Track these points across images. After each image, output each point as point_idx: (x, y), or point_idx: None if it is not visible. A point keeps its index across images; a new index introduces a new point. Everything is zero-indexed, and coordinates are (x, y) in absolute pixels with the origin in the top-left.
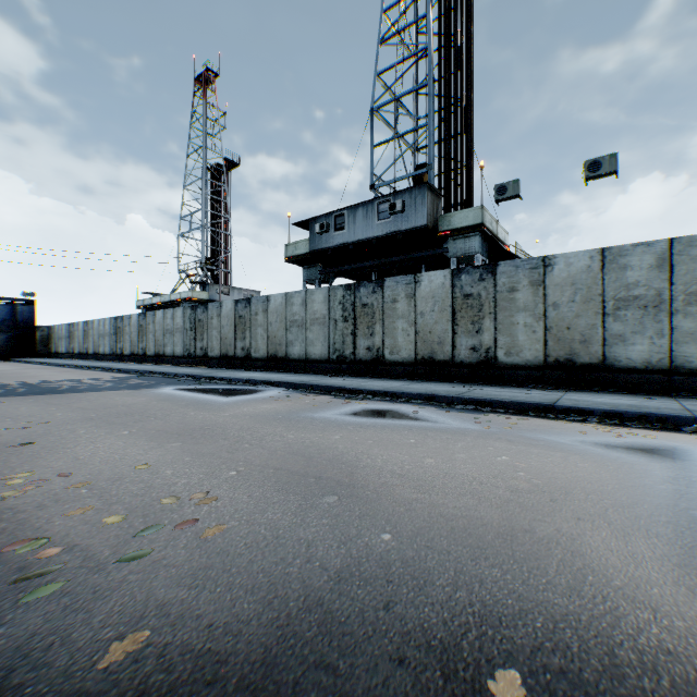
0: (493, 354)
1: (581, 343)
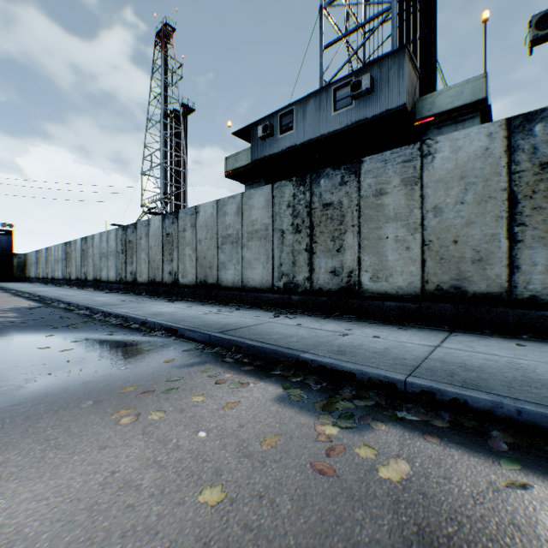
0: None
1: None
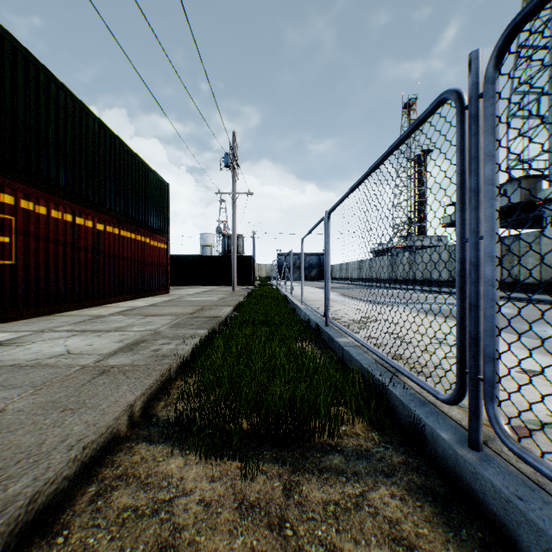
0: (517, 278)
1: None
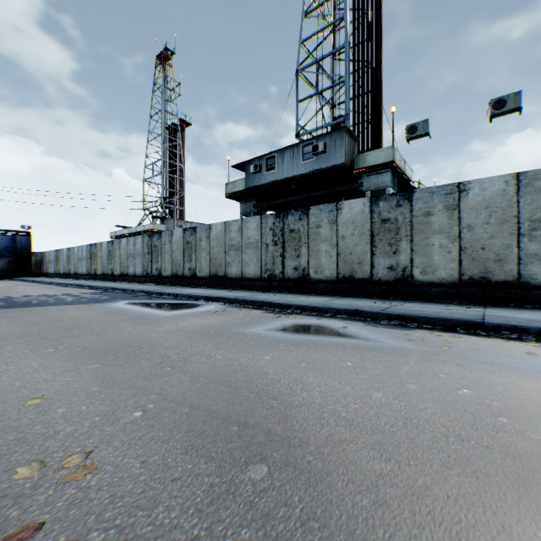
0: (409, 273)
1: (495, 262)
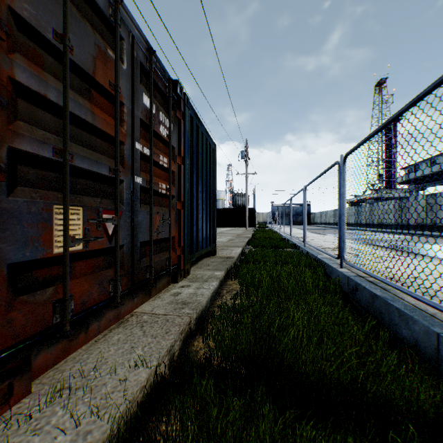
0: (434, 222)
1: None
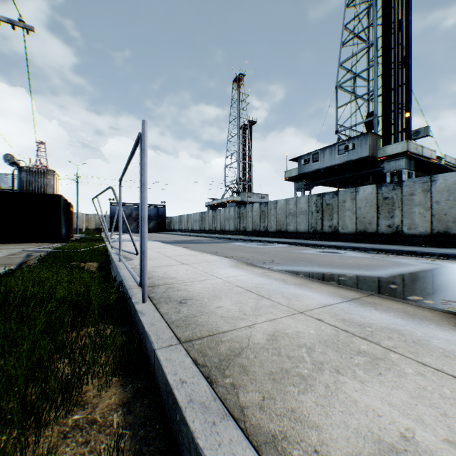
0: (400, 229)
1: (452, 223)
